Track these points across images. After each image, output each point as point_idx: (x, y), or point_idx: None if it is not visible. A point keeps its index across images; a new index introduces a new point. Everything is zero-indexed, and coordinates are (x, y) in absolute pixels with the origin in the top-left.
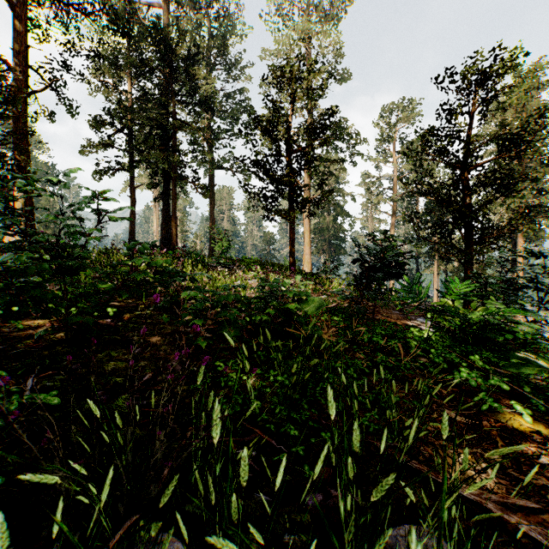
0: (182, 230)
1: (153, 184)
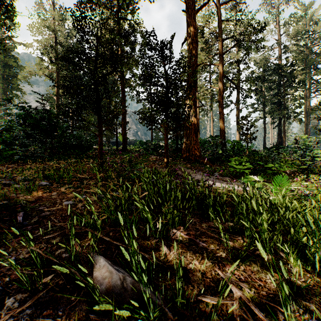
0: (286, 135)
1: (274, 122)
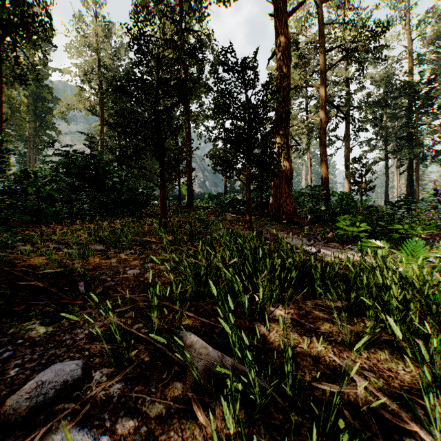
0: (420, 184)
1: (401, 164)
